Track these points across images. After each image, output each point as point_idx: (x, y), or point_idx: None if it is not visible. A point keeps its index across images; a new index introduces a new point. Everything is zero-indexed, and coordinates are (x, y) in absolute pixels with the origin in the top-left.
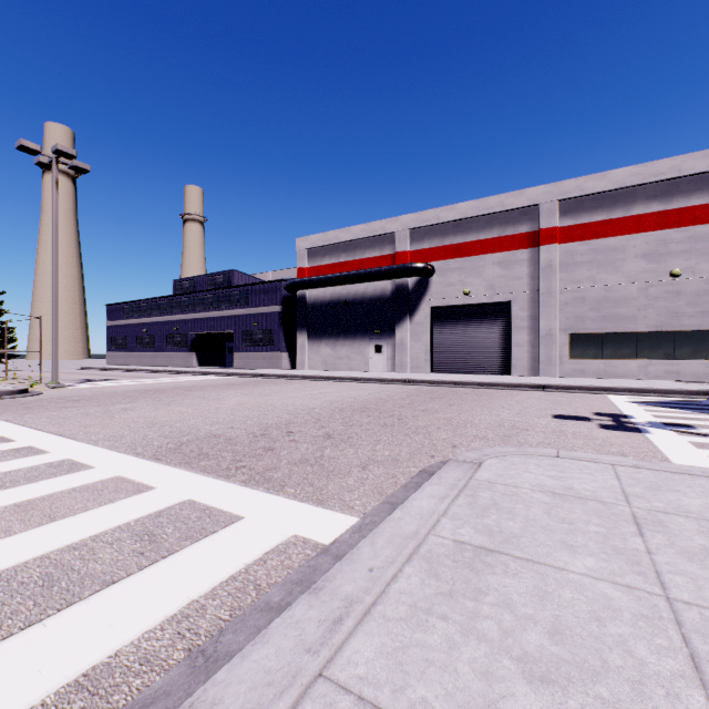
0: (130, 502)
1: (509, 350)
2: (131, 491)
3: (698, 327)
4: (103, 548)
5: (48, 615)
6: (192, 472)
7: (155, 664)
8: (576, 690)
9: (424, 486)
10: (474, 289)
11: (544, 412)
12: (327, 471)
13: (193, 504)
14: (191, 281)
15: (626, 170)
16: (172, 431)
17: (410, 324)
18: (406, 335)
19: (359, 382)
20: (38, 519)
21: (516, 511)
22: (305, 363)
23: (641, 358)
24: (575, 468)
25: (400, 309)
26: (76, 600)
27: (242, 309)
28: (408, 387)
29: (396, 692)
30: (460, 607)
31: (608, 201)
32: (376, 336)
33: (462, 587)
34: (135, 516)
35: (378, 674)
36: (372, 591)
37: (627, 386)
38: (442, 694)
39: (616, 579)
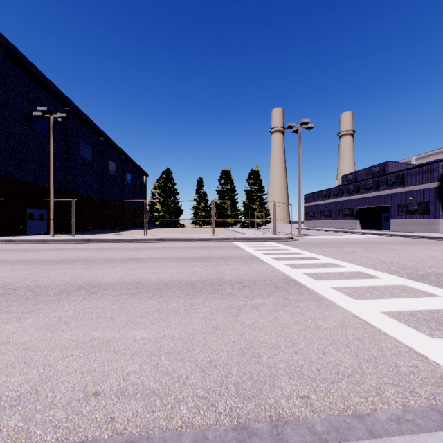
0: (433, 299)
1: None
2: (424, 294)
3: None
4: None
5: None
6: None
7: None
8: None
9: None
10: None
11: None
12: None
13: None
14: (353, 175)
15: None
16: (402, 267)
17: None
18: None
19: None
20: (388, 294)
21: None
22: None
23: None
24: None
25: None
26: None
27: (397, 189)
28: None
29: None
30: None
31: None
32: None
33: None
34: None
35: None
36: None
37: None
38: None
39: None
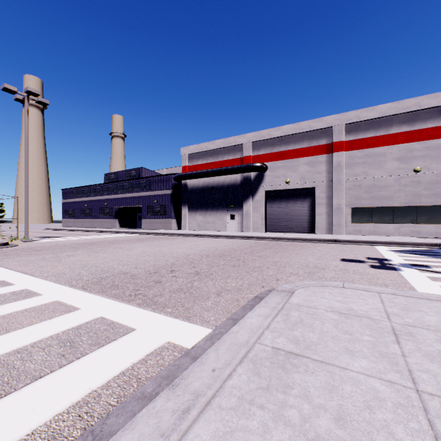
0: (61, 319)
1: (313, 218)
2: (63, 311)
3: (431, 203)
4: (38, 352)
5: None
6: (105, 298)
7: (59, 440)
8: None
9: (255, 308)
10: (292, 180)
11: (335, 257)
12: (194, 297)
13: (103, 320)
14: (115, 175)
15: (386, 105)
16: (97, 270)
17: (252, 201)
18: (249, 208)
19: (220, 238)
20: None
21: (315, 325)
22: (186, 226)
23: (396, 223)
24: (354, 295)
25: (246, 192)
26: (12, 391)
27: (147, 192)
28: (250, 241)
29: None
30: (273, 399)
31: (375, 124)
32: (231, 209)
33: (276, 383)
34: (63, 329)
35: None
36: (213, 386)
37: (387, 240)
38: None
39: (382, 376)
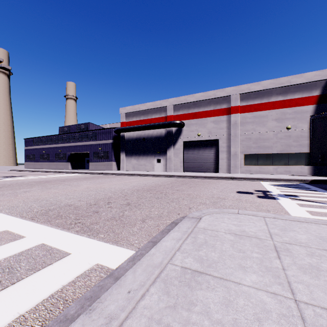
0: (6, 246)
1: (218, 161)
2: (9, 239)
3: (298, 151)
4: None
5: None
6: (49, 226)
7: None
8: None
9: (170, 233)
10: (202, 133)
11: (233, 190)
12: (123, 223)
13: (43, 246)
14: (68, 128)
15: (268, 81)
16: (46, 203)
17: (173, 149)
18: (171, 154)
19: (149, 176)
20: None
21: (216, 246)
22: (124, 167)
23: (274, 165)
24: (246, 219)
25: (169, 142)
26: None
27: (93, 141)
28: (171, 178)
29: None
30: (179, 317)
31: (261, 95)
32: (157, 154)
33: (182, 301)
34: (6, 256)
35: None
36: (126, 308)
37: (269, 177)
38: None
39: (268, 289)
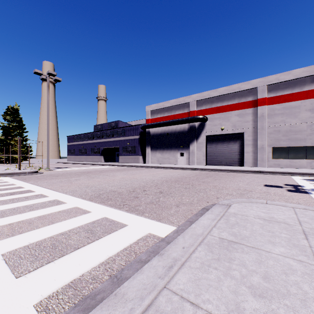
0: (82, 217)
1: (242, 155)
2: (82, 213)
3: None
4: (73, 235)
5: (55, 259)
6: (105, 206)
7: (97, 280)
8: (275, 301)
9: (205, 214)
10: (226, 127)
11: (260, 183)
12: (161, 207)
13: (107, 219)
14: (101, 126)
15: (300, 69)
16: (96, 189)
17: (196, 143)
18: (194, 148)
19: (173, 169)
20: (47, 222)
21: (247, 226)
22: (149, 161)
23: (308, 158)
24: (275, 208)
25: (192, 136)
26: (65, 254)
27: (122, 137)
28: (195, 171)
29: (196, 296)
30: (222, 265)
31: (291, 84)
32: (181, 148)
33: (223, 257)
34: (84, 223)
35: (188, 288)
36: (184, 256)
37: (301, 171)
38: (216, 298)
39: (294, 257)
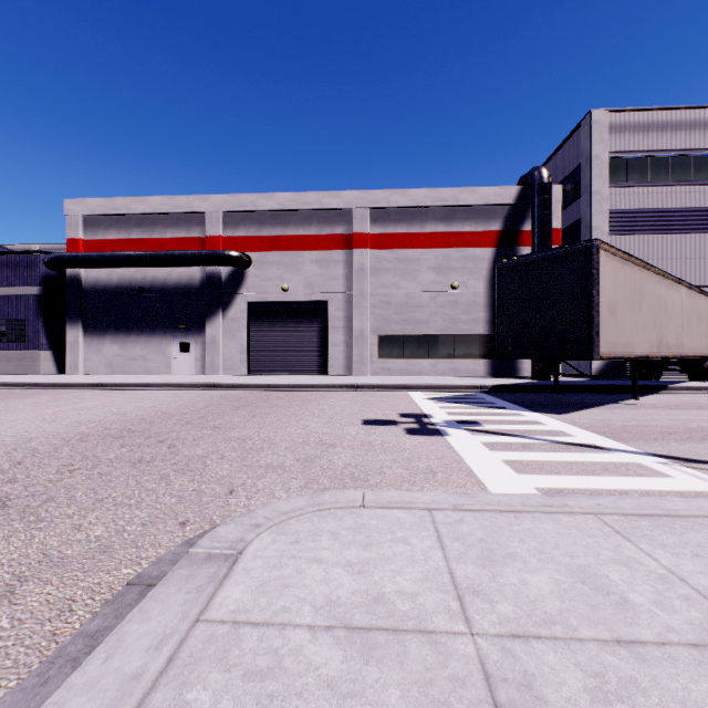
0: None
1: (326, 350)
2: None
3: (469, 331)
4: None
5: None
6: None
7: None
8: None
9: None
10: (293, 286)
11: (355, 417)
12: None
13: None
14: None
15: (421, 191)
16: None
17: (223, 319)
18: (218, 331)
19: (150, 389)
20: None
21: None
22: (79, 366)
23: (432, 357)
24: (386, 529)
25: (211, 302)
26: None
27: None
28: (213, 393)
29: None
30: None
31: (409, 216)
32: (181, 332)
33: None
34: None
35: None
36: None
37: (424, 383)
38: None
39: None
